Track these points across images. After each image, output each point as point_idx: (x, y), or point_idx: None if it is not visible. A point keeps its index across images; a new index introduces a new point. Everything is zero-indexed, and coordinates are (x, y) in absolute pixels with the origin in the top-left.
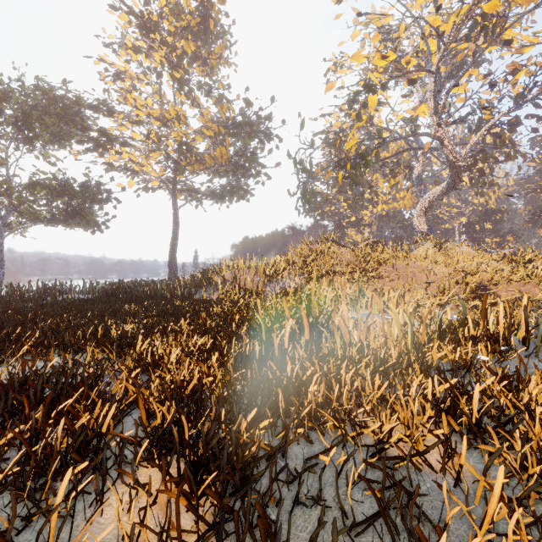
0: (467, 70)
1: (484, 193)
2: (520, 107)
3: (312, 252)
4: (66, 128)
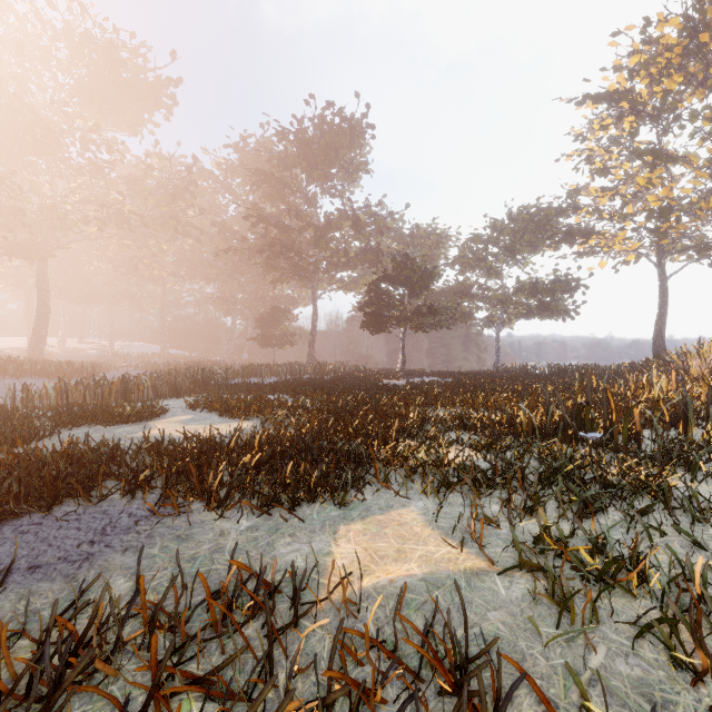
0: None
1: None
2: None
3: None
4: (539, 238)
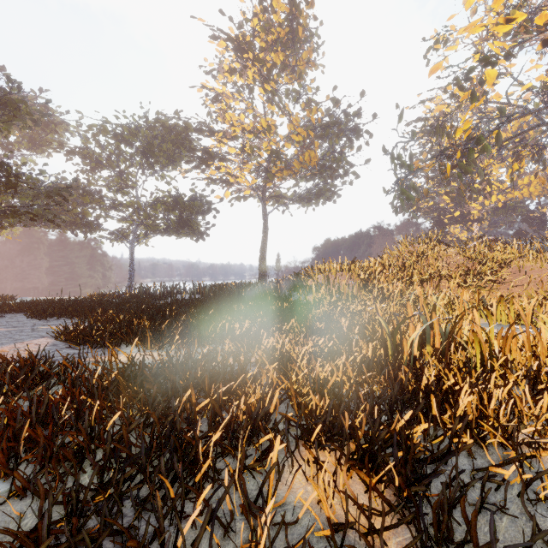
0: None
1: None
2: None
3: (412, 254)
4: (178, 151)
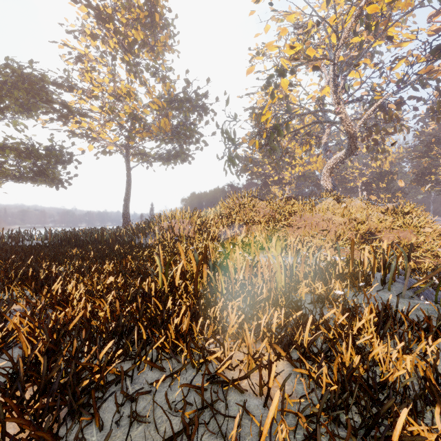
0: (359, 59)
1: (378, 158)
2: (401, 90)
3: (236, 205)
4: (33, 100)
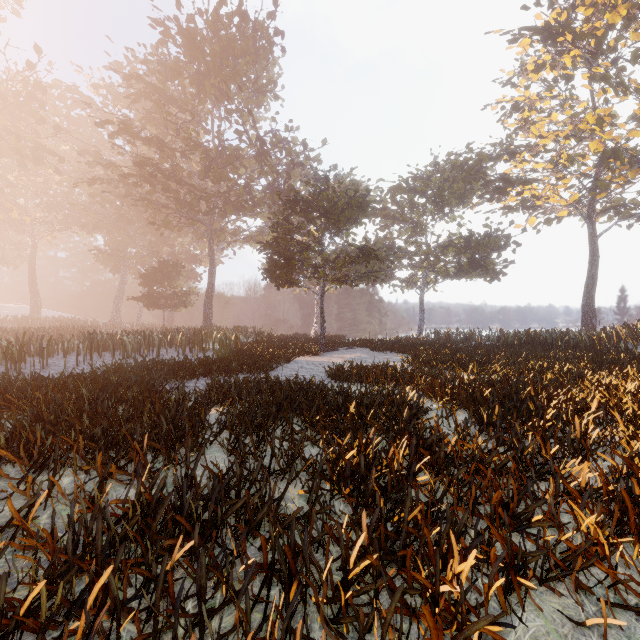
0: None
1: None
2: None
3: None
4: (469, 188)
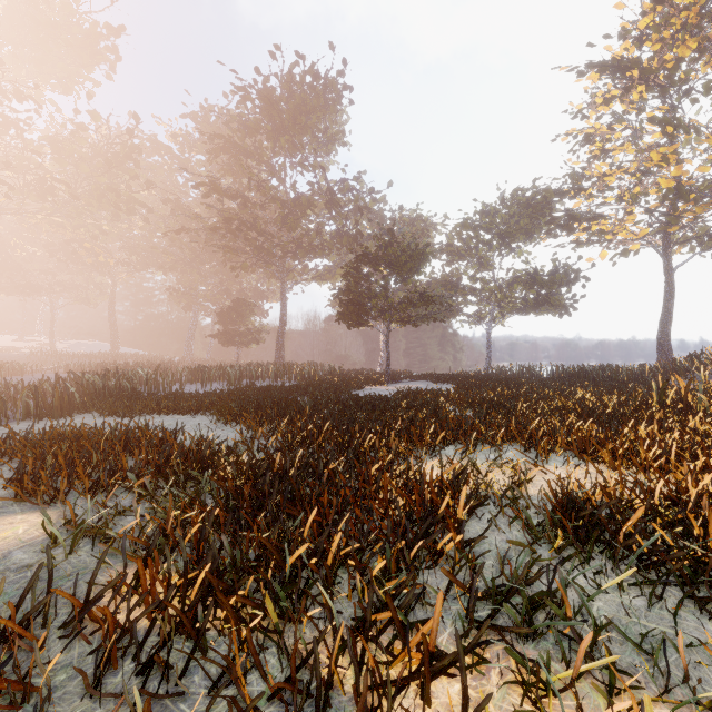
0: None
1: None
2: None
3: None
4: (536, 223)
